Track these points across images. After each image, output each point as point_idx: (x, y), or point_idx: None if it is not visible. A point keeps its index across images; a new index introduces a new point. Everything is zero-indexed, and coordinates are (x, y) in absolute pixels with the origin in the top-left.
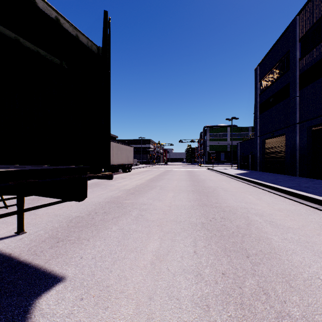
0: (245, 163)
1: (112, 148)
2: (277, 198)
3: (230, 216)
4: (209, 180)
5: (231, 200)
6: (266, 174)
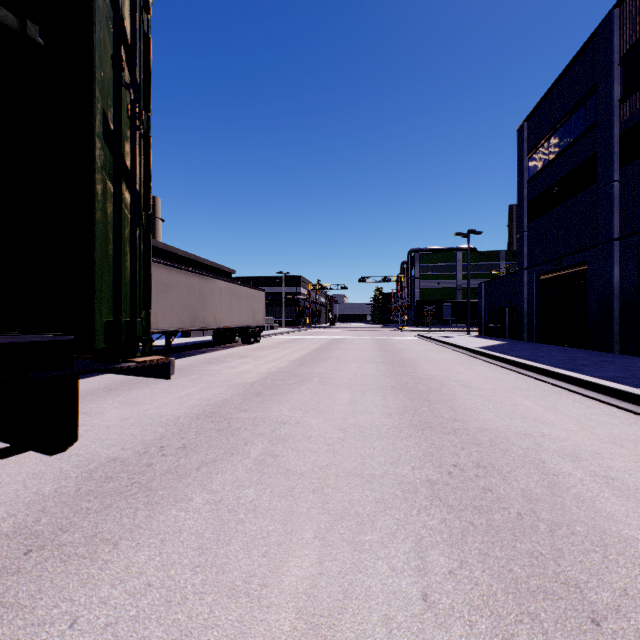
0: (497, 324)
1: (220, 293)
2: (594, 407)
3: (496, 458)
4: (426, 361)
5: (488, 413)
6: (546, 349)
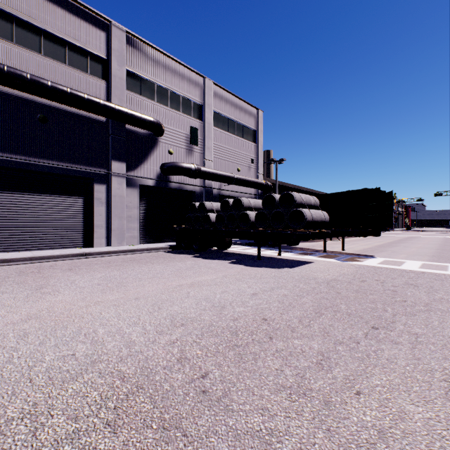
0: None
1: None
2: None
3: None
4: None
5: None
6: None
